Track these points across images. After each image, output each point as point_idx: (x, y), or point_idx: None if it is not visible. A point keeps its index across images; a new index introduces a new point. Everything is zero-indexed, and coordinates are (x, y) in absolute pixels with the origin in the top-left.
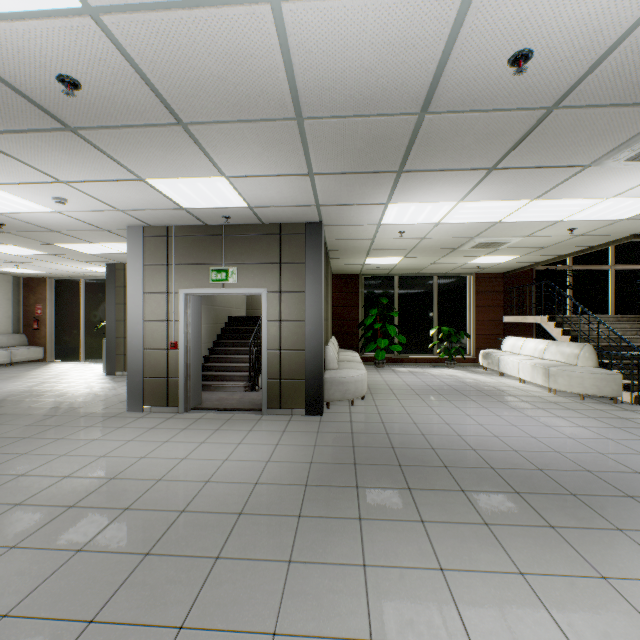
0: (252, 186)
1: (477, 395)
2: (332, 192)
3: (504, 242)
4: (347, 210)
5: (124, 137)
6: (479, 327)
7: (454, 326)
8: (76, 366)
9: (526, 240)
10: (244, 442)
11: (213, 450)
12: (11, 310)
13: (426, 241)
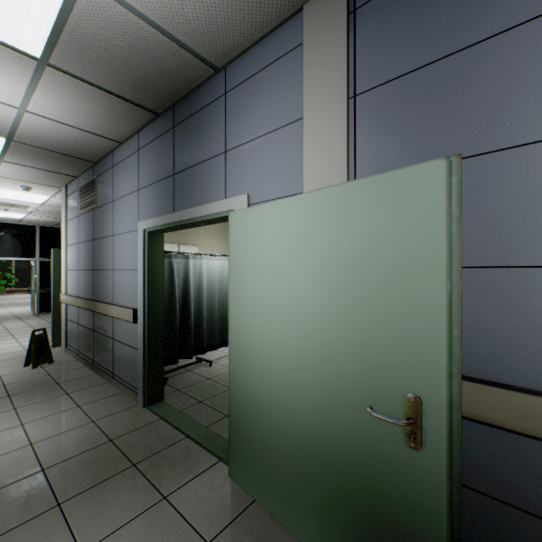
0: None
1: None
2: None
3: None
4: None
5: None
6: None
7: None
8: None
9: None
10: None
11: None
12: None
13: None
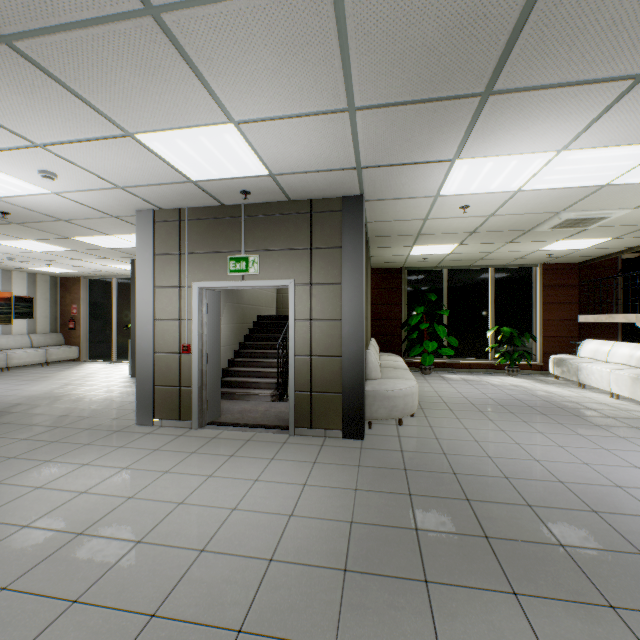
0: (271, 138)
1: (561, 415)
2: (379, 142)
3: (601, 217)
4: (397, 174)
5: (79, 51)
6: (547, 328)
7: (515, 326)
8: (106, 366)
9: (632, 214)
10: (262, 478)
11: (221, 490)
12: (48, 310)
13: (493, 220)
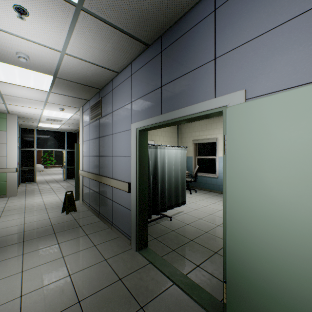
0: None
1: None
2: None
3: None
4: None
5: None
6: None
7: None
8: None
9: None
10: None
11: None
12: None
13: None
